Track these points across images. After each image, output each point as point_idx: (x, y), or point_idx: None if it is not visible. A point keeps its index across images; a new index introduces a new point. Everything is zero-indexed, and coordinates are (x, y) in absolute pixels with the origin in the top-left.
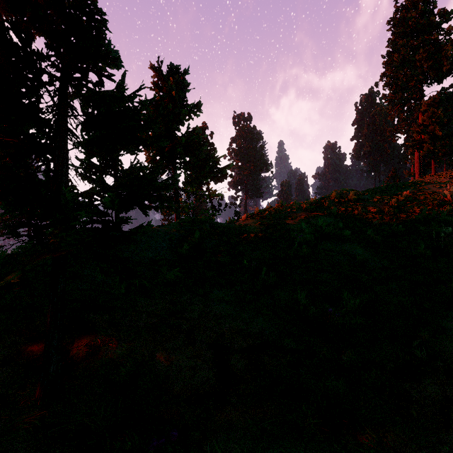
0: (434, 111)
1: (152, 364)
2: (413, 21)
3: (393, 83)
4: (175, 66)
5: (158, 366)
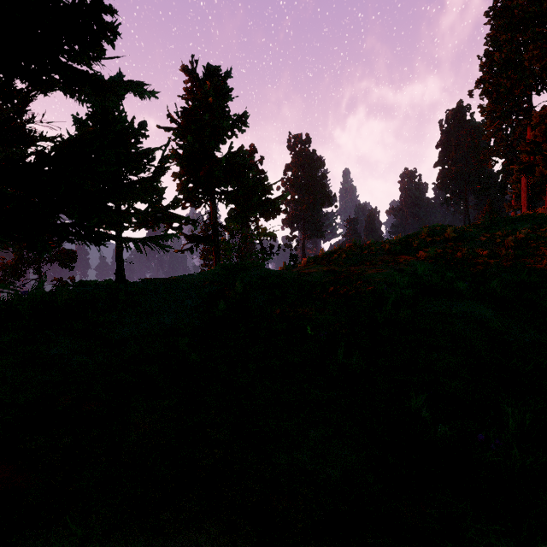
0: None
1: None
2: (520, 10)
3: (494, 91)
4: (213, 67)
5: None
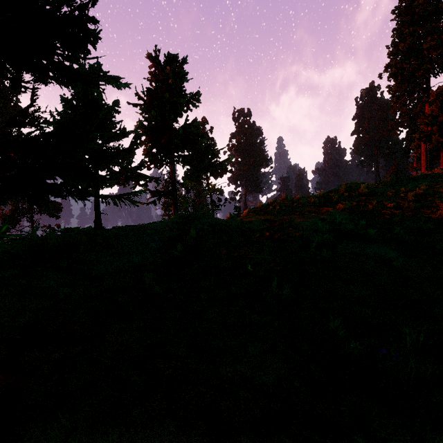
0: None
1: None
2: (420, 8)
3: (399, 74)
4: (172, 55)
5: None
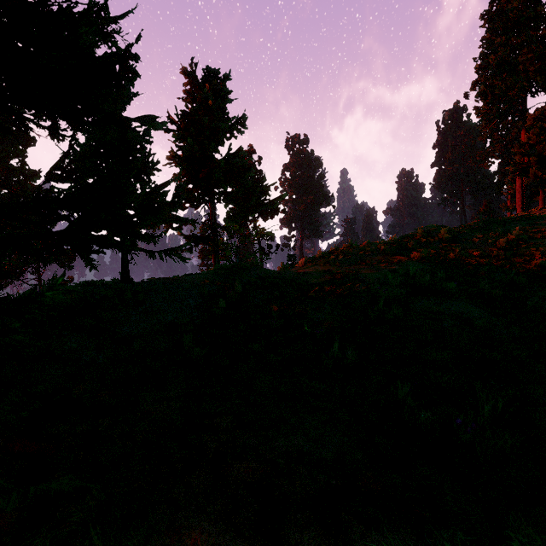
0: (543, 126)
1: (141, 542)
2: (514, 13)
3: (489, 93)
4: (212, 70)
5: (153, 545)
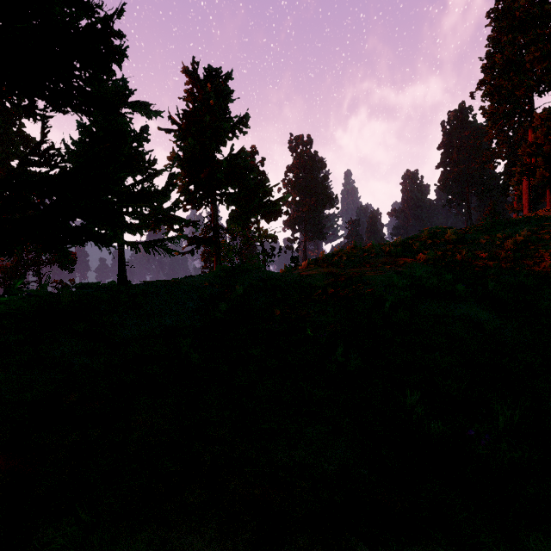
0: (550, 126)
1: None
2: (521, 11)
3: (495, 92)
4: (214, 69)
5: None
